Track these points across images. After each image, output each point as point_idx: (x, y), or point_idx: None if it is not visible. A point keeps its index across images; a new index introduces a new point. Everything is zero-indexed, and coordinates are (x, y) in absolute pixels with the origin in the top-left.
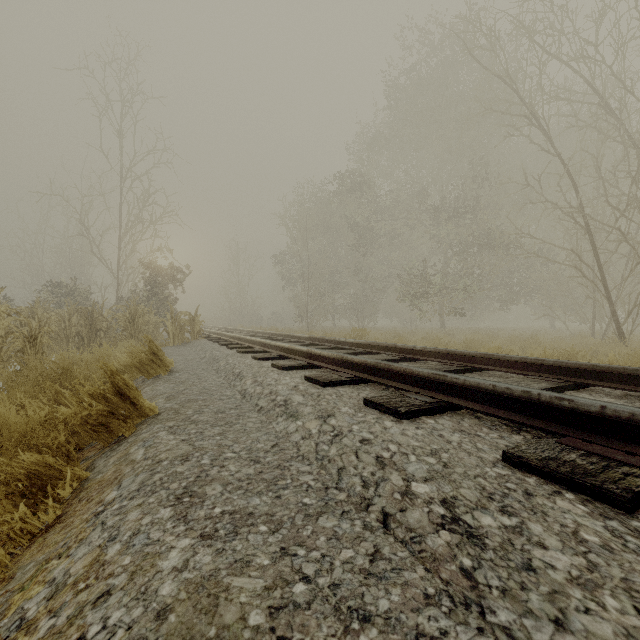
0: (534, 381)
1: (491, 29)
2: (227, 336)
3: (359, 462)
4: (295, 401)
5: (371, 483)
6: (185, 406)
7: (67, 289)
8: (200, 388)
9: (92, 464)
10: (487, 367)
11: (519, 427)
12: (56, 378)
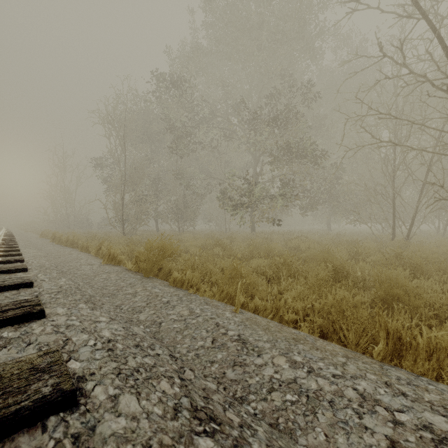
0: None
1: None
2: None
3: None
4: None
5: None
6: None
7: None
8: None
9: None
10: None
11: None
12: None
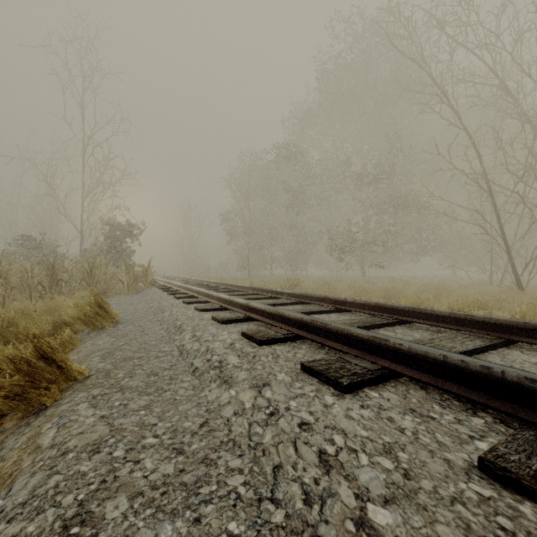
0: (466, 337)
1: (407, 19)
2: (176, 285)
3: (299, 458)
4: (230, 363)
5: (315, 497)
6: (118, 366)
7: (35, 242)
8: (140, 343)
9: (2, 442)
10: (416, 320)
11: (474, 403)
12: (1, 331)
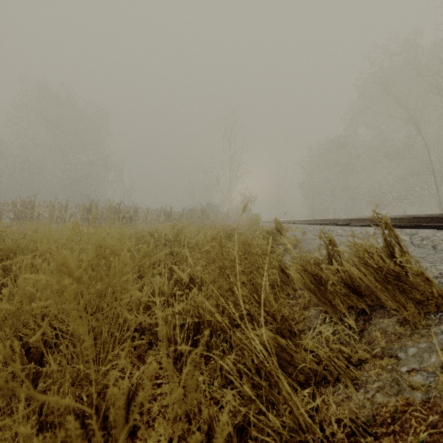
0: None
1: (386, 83)
2: (269, 221)
3: None
4: None
5: None
6: None
7: (212, 206)
8: None
9: None
10: None
11: None
12: None
